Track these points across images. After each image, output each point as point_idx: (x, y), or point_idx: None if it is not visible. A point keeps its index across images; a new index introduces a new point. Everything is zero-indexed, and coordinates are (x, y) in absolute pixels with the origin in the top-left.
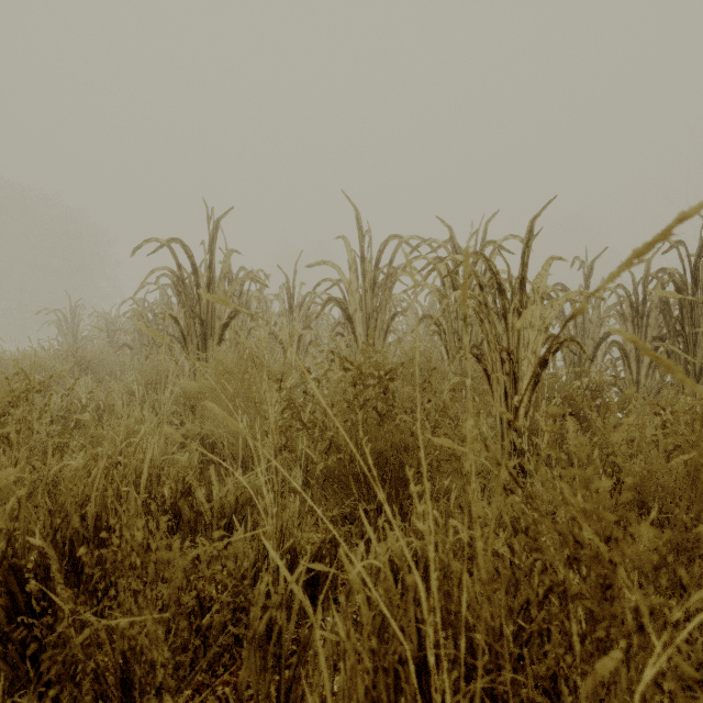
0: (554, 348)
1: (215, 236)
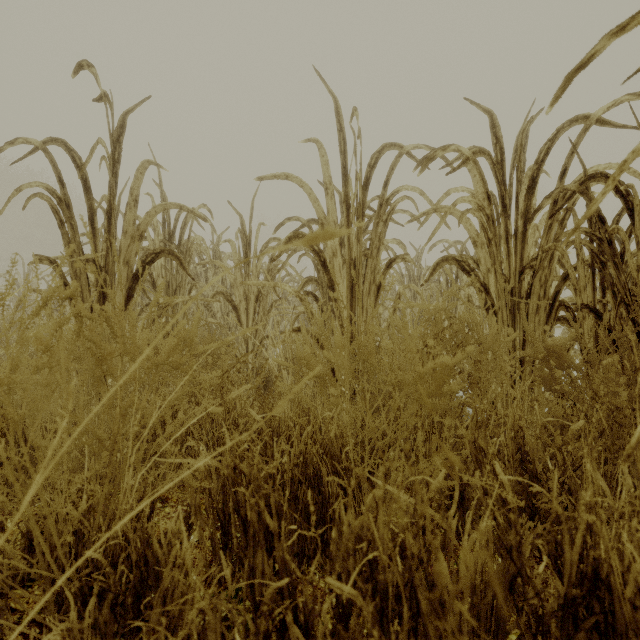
0: None
1: (121, 139)
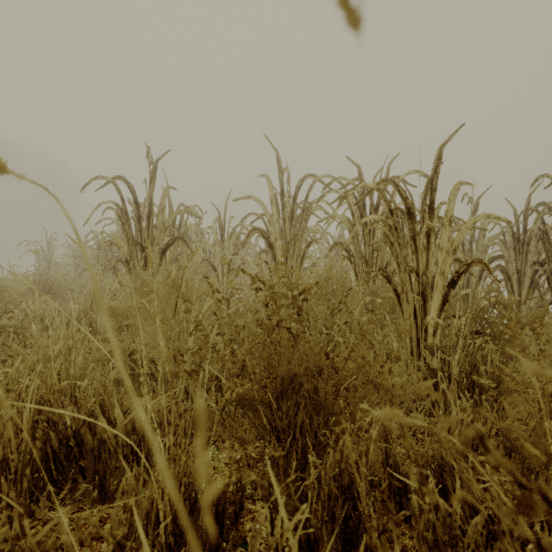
0: (462, 269)
1: (155, 174)
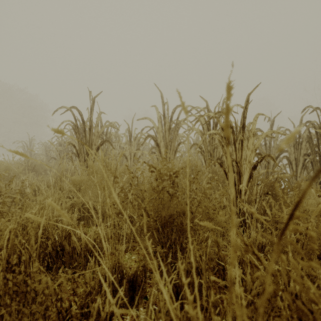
0: (259, 160)
1: (93, 105)
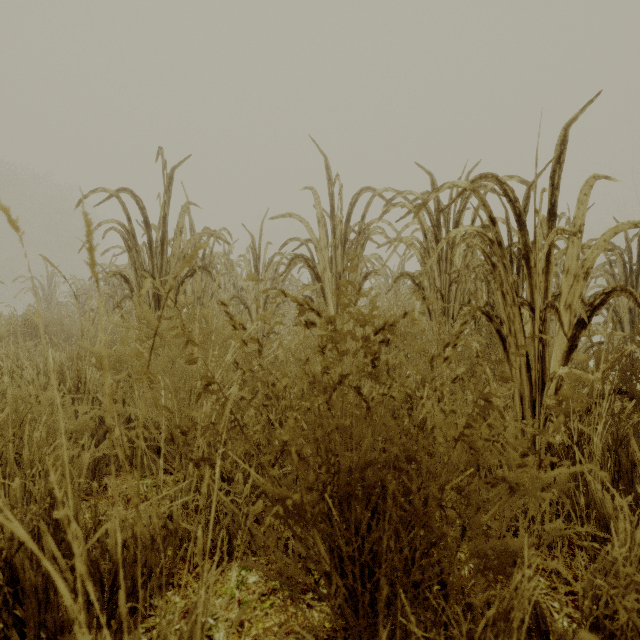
0: (598, 301)
1: (170, 187)
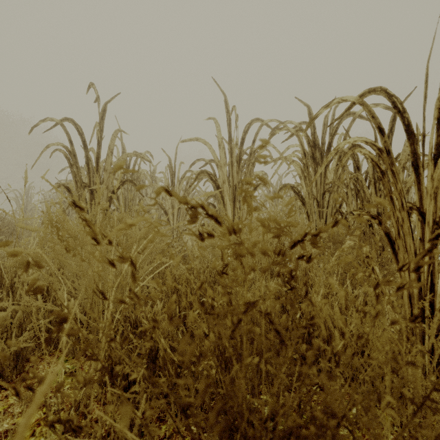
0: None
1: (103, 117)
